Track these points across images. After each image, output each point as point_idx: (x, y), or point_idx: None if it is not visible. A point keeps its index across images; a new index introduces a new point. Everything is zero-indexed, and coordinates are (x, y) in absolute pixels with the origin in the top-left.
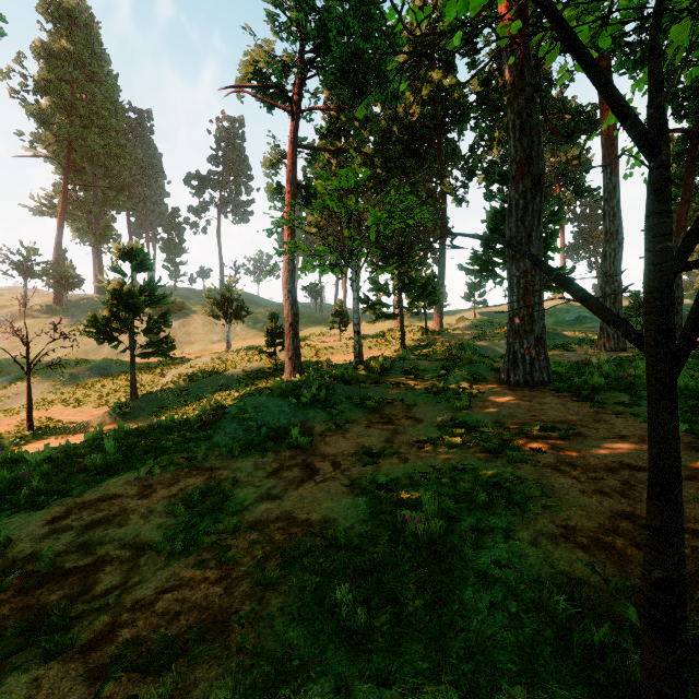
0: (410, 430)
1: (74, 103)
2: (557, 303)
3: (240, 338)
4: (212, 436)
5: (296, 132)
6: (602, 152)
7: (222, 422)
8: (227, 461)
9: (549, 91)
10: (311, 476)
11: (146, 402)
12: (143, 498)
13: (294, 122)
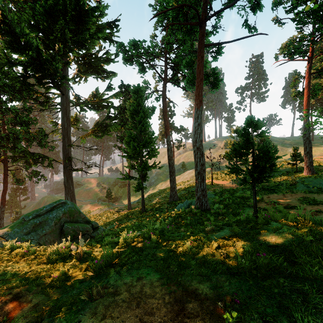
0: None
1: None
2: None
3: None
4: (295, 187)
5: (310, 68)
6: None
7: (297, 184)
8: (305, 194)
9: None
10: None
11: None
12: (286, 197)
13: (309, 64)
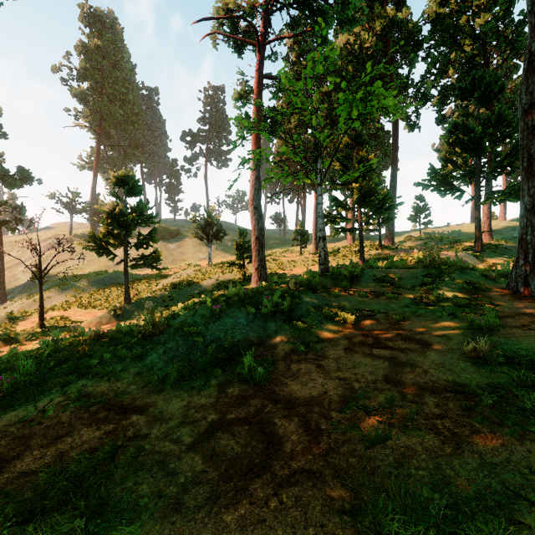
0: (420, 362)
1: (103, 84)
2: (500, 222)
3: (221, 256)
4: (147, 354)
5: (262, 63)
6: None
7: (164, 335)
8: (154, 395)
9: (514, 1)
10: (267, 459)
11: (137, 306)
12: None
13: (260, 54)
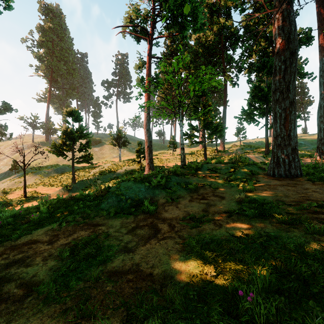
0: (218, 204)
1: (54, 51)
2: None
3: (126, 155)
4: (100, 204)
5: (151, 50)
6: (319, 49)
7: (106, 196)
8: (106, 220)
9: None
10: (155, 234)
11: (79, 185)
12: (50, 244)
13: (150, 45)
